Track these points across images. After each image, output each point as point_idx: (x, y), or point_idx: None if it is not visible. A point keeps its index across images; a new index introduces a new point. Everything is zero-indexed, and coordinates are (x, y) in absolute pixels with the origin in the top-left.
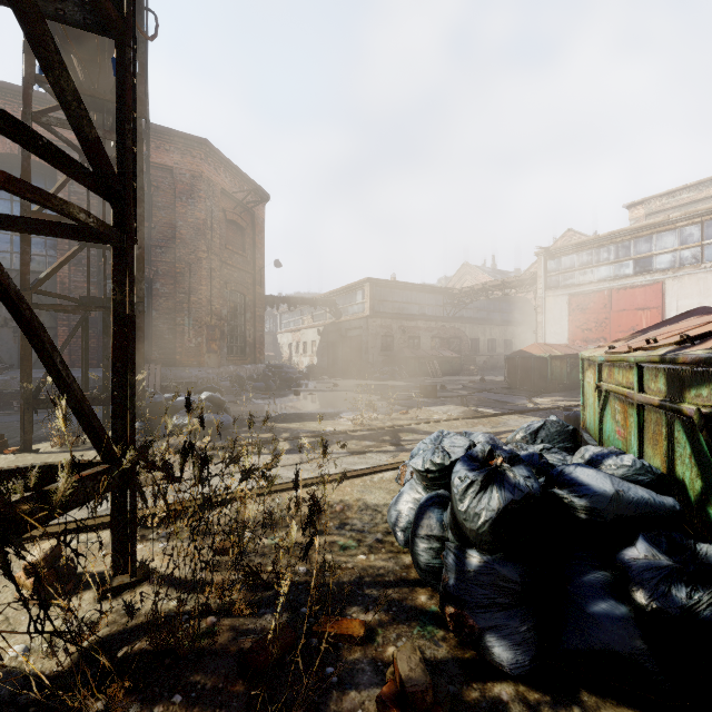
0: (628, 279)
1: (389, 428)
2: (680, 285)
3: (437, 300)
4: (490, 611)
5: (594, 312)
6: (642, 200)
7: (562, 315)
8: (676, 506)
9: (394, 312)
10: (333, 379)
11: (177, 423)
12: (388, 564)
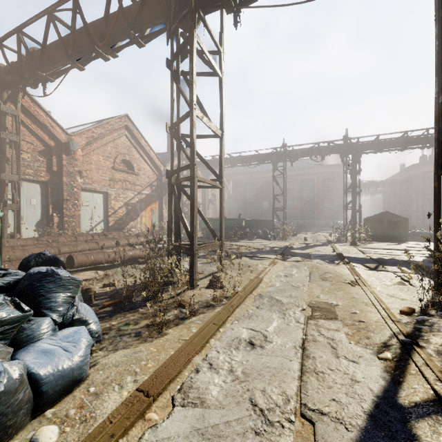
0: None
1: None
2: None
3: None
4: None
5: None
6: None
7: None
8: None
9: None
10: None
11: None
12: None
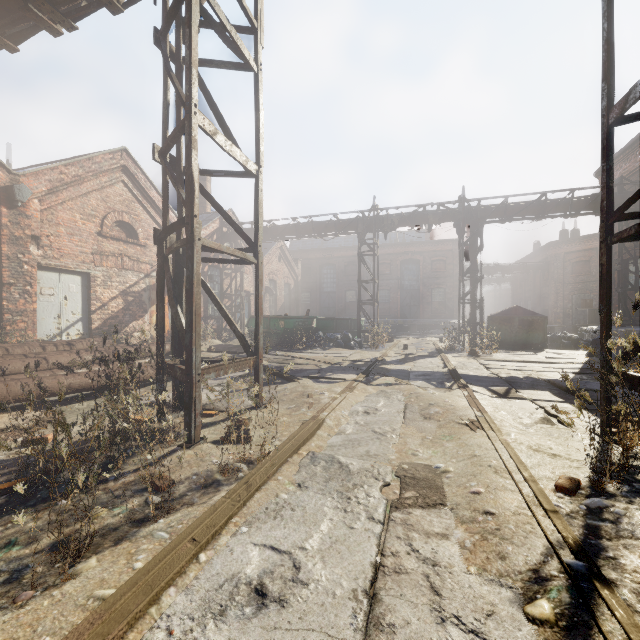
0: None
1: None
2: None
3: None
4: None
5: None
6: None
7: None
8: None
9: None
10: None
11: None
12: None
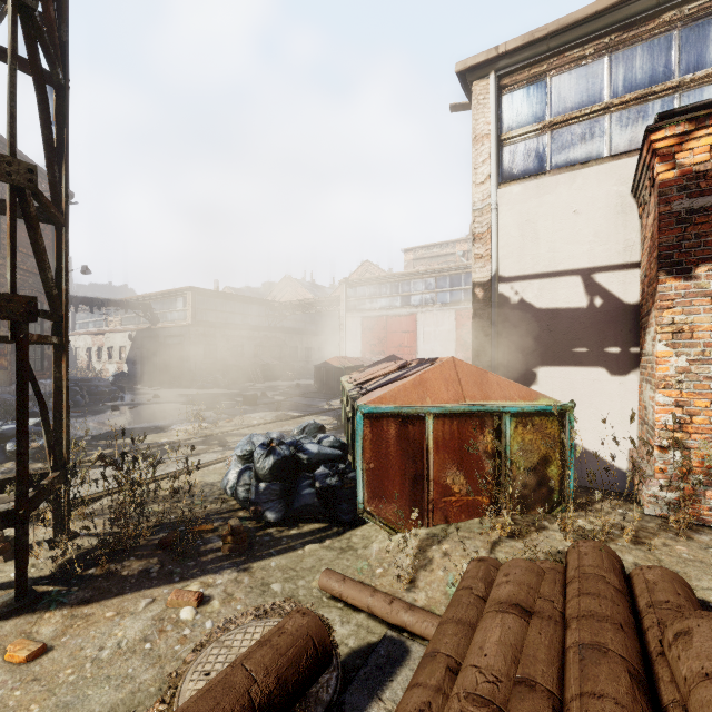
0: (397, 310)
1: (218, 434)
2: (425, 317)
3: (260, 311)
4: (268, 503)
5: (378, 331)
6: (411, 248)
7: (357, 332)
8: (341, 454)
9: (218, 321)
10: (151, 390)
11: (13, 449)
12: (223, 506)
